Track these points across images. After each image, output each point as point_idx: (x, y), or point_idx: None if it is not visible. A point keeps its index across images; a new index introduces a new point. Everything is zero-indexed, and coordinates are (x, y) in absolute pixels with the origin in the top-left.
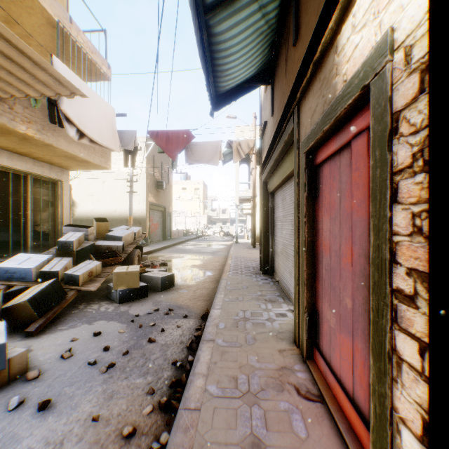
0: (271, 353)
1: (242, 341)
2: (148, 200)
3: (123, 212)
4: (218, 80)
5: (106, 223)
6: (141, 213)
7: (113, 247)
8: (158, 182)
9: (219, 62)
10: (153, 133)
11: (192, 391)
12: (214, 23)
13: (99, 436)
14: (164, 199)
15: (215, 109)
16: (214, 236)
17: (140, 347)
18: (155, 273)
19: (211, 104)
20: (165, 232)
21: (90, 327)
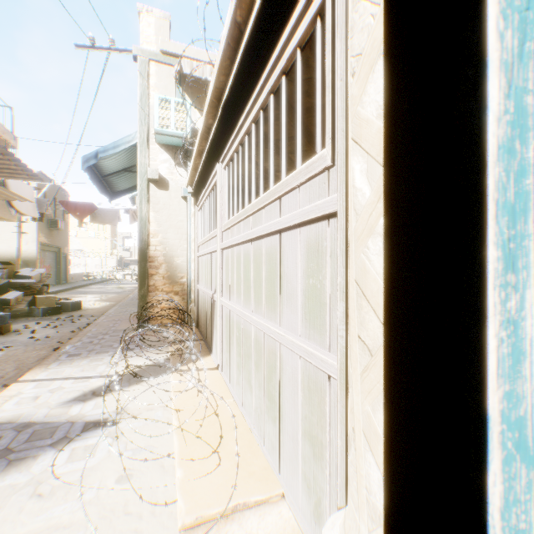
0: (132, 316)
1: (121, 315)
2: (40, 241)
3: (5, 253)
4: (113, 189)
5: (14, 265)
6: (30, 254)
7: (27, 283)
8: (53, 221)
9: (113, 185)
10: (64, 203)
11: (97, 322)
12: (108, 178)
13: (63, 333)
14: (59, 239)
15: (113, 199)
16: (125, 279)
17: (69, 324)
18: (66, 301)
19: (110, 197)
20: (61, 275)
21: (31, 323)
